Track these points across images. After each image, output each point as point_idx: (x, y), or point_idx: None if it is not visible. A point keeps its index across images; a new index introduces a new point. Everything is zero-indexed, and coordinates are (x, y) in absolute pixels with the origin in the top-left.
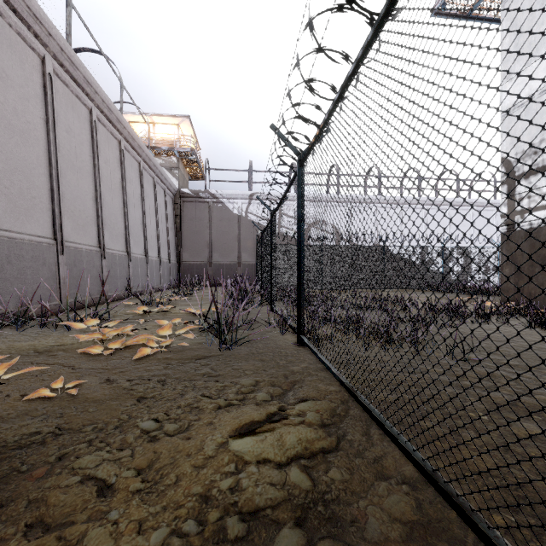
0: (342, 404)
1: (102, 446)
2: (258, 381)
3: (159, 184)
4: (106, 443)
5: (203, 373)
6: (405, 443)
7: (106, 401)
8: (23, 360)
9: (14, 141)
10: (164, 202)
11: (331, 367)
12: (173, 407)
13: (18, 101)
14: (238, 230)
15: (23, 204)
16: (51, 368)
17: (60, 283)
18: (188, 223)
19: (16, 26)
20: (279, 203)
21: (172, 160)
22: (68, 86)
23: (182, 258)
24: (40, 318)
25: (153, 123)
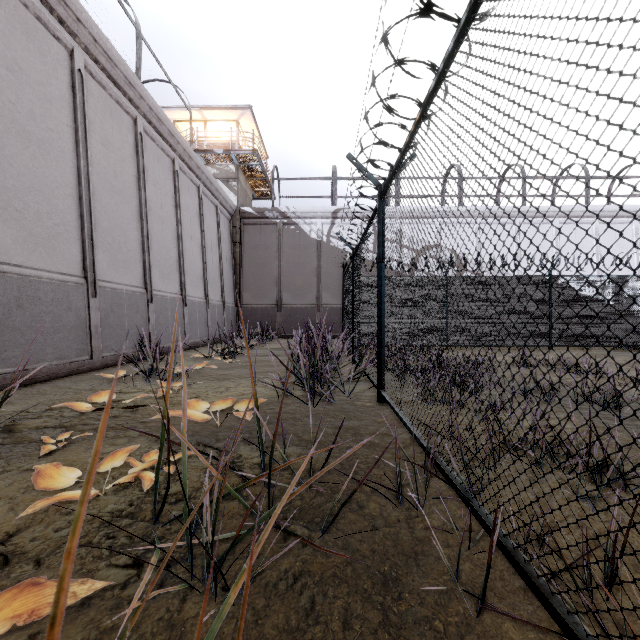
0: None
1: None
2: None
3: (207, 197)
4: None
5: None
6: None
7: None
8: None
9: None
10: (215, 223)
11: None
12: None
13: None
14: (317, 261)
15: None
16: None
17: None
18: (251, 253)
19: None
20: (414, 124)
21: (229, 169)
22: None
23: (243, 301)
24: None
25: (205, 120)
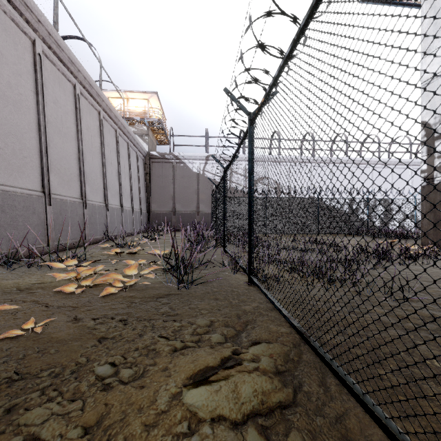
0: (294, 348)
1: (55, 396)
2: (212, 321)
3: (132, 148)
4: (59, 392)
5: (162, 312)
6: (373, 406)
7: (68, 341)
8: (4, 297)
9: (8, 109)
10: (136, 162)
11: (281, 309)
12: (131, 349)
13: (11, 76)
14: (197, 185)
15: (16, 162)
16: (27, 306)
17: (48, 229)
18: (156, 180)
19: (10, 13)
20: (231, 160)
21: (143, 128)
22: (55, 65)
23: (151, 208)
24: (27, 259)
25: (128, 98)
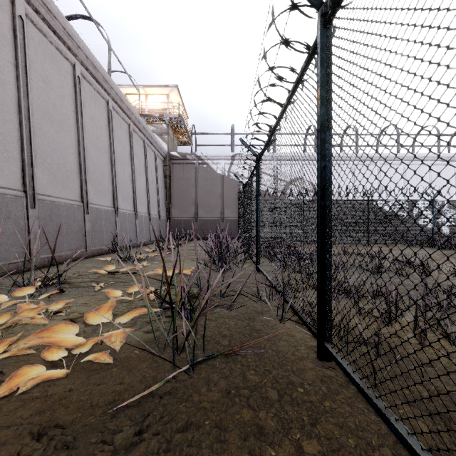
0: None
1: None
2: None
3: (149, 147)
4: None
5: None
6: None
7: None
8: None
9: None
10: (154, 163)
11: None
12: None
13: None
14: (221, 189)
15: None
16: None
17: (30, 238)
18: (177, 183)
19: None
20: (269, 136)
21: (163, 127)
22: (46, 36)
23: (172, 215)
24: None
25: (146, 94)
